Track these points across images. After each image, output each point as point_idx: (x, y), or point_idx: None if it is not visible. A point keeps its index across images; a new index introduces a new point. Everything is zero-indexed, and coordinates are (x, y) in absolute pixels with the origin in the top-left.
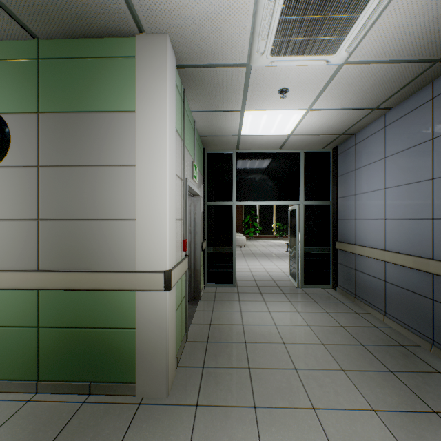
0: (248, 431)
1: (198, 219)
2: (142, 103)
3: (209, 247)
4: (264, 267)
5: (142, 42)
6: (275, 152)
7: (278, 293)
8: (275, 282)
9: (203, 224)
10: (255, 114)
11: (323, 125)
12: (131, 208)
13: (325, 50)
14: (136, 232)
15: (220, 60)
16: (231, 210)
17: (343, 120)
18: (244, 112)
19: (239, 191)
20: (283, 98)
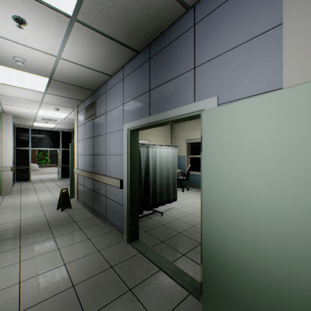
0: (34, 193)
1: (13, 155)
2: (4, 129)
3: (17, 166)
4: (48, 176)
5: (4, 115)
6: (50, 130)
7: (50, 181)
8: (51, 179)
9: (14, 157)
10: (39, 123)
11: (64, 127)
12: (0, 152)
13: (54, 121)
14: (2, 158)
15: (27, 118)
16: (29, 151)
17: (70, 127)
18: (34, 122)
19: (33, 144)
20: (47, 124)
